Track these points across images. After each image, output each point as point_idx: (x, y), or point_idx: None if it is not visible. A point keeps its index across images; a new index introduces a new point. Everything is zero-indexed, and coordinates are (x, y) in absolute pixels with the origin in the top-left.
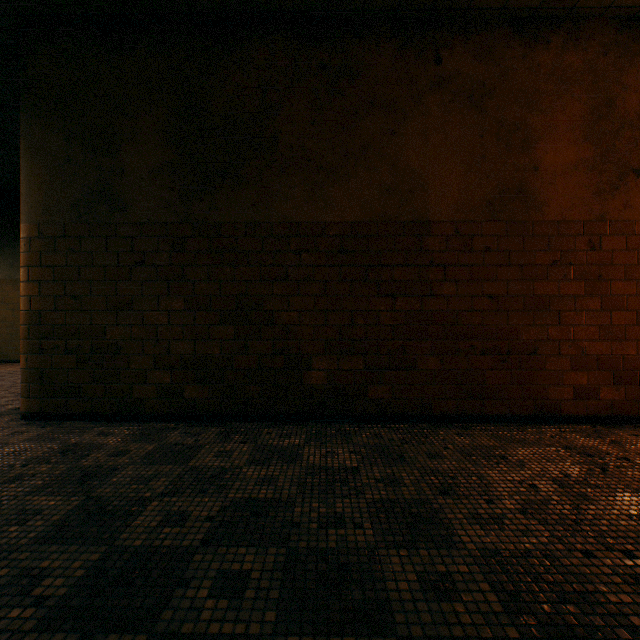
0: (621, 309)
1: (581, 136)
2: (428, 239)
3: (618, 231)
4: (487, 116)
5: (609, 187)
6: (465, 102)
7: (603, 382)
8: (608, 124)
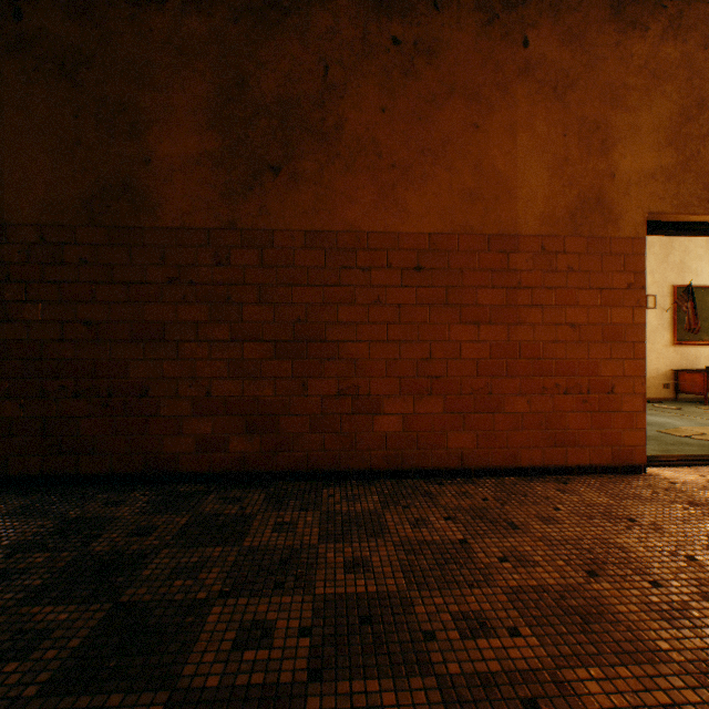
0: (257, 339)
1: (207, 122)
2: (5, 247)
3: (253, 242)
4: (85, 91)
5: (242, 187)
6: (55, 71)
7: (235, 430)
8: (241, 109)
